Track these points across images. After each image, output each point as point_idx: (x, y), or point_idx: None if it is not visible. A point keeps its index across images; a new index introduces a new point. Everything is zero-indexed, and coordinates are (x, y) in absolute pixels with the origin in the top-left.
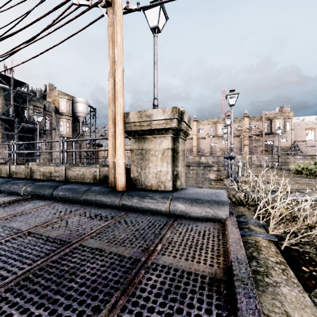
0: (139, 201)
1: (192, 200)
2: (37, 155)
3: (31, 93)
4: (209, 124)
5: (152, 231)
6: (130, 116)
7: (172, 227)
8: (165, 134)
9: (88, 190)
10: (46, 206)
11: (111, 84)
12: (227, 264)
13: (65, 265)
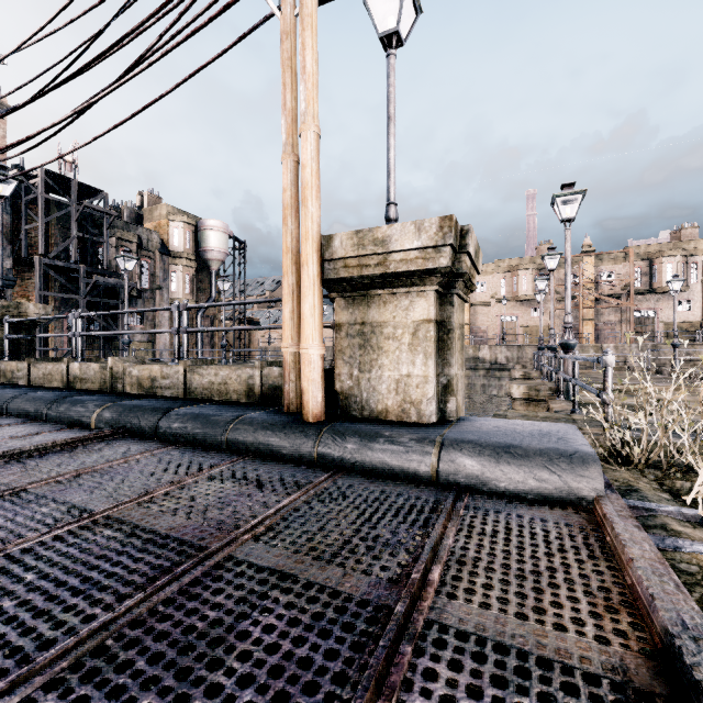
0: (362, 449)
1: (498, 448)
2: (125, 343)
3: (112, 212)
4: (499, 272)
5: (406, 527)
6: (335, 243)
7: (455, 516)
8: (420, 285)
9: (239, 420)
10: (145, 454)
11: (288, 172)
12: (649, 638)
13: (196, 615)
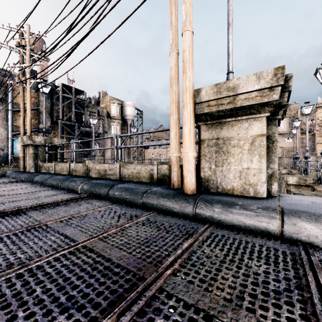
0: (224, 212)
1: None
2: (93, 156)
3: (88, 100)
4: None
5: (283, 275)
6: (202, 93)
7: (319, 270)
8: (256, 114)
9: (148, 192)
10: (103, 208)
11: (173, 59)
12: None
13: None
